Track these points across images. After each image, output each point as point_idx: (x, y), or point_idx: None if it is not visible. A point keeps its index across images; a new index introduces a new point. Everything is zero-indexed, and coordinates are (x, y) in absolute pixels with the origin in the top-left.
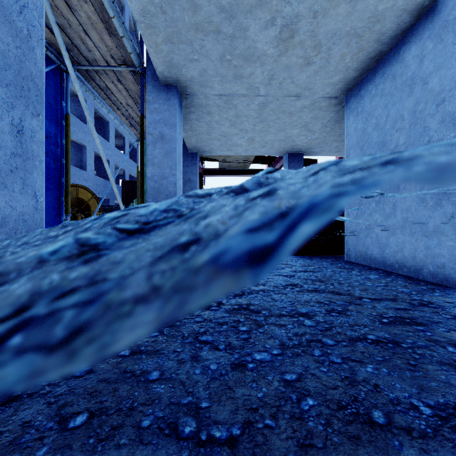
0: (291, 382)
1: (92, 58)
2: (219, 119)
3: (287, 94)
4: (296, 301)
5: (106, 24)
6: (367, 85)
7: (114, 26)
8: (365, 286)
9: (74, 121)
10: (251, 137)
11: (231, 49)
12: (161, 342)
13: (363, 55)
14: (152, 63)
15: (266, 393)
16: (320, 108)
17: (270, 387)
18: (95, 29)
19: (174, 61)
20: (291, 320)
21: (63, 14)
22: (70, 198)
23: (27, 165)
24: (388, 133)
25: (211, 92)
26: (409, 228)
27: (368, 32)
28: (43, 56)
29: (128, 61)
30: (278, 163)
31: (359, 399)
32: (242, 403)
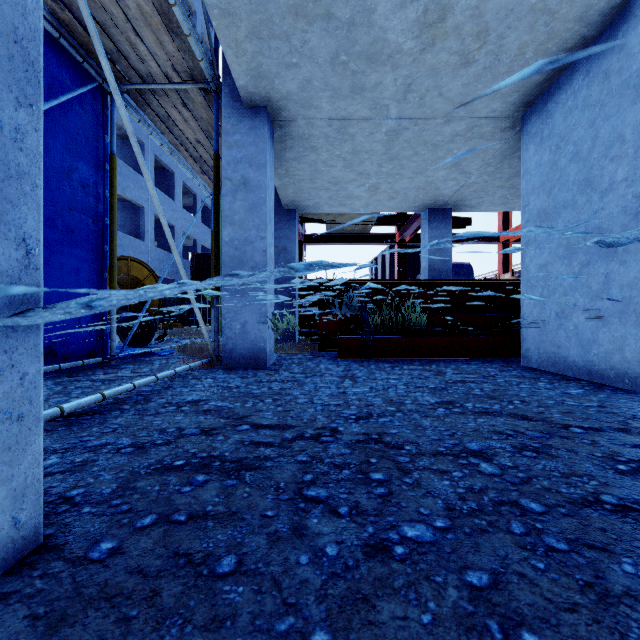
0: (481, 590)
1: (146, 71)
2: (328, 157)
3: (431, 114)
4: (459, 430)
5: (165, 18)
6: (558, 94)
7: (176, 19)
8: (566, 407)
9: (127, 172)
10: (375, 185)
11: (347, 45)
12: (240, 497)
13: (554, 46)
14: (231, 76)
15: (438, 615)
16: (480, 136)
17: (443, 602)
18: (150, 27)
19: (262, 68)
20: (456, 463)
21: (103, 5)
22: (120, 276)
23: (7, 189)
24: (596, 165)
25: (317, 115)
26: (634, 314)
27: (566, 4)
28: (39, 6)
29: (197, 74)
30: (413, 224)
31: (631, 639)
32: (393, 637)
